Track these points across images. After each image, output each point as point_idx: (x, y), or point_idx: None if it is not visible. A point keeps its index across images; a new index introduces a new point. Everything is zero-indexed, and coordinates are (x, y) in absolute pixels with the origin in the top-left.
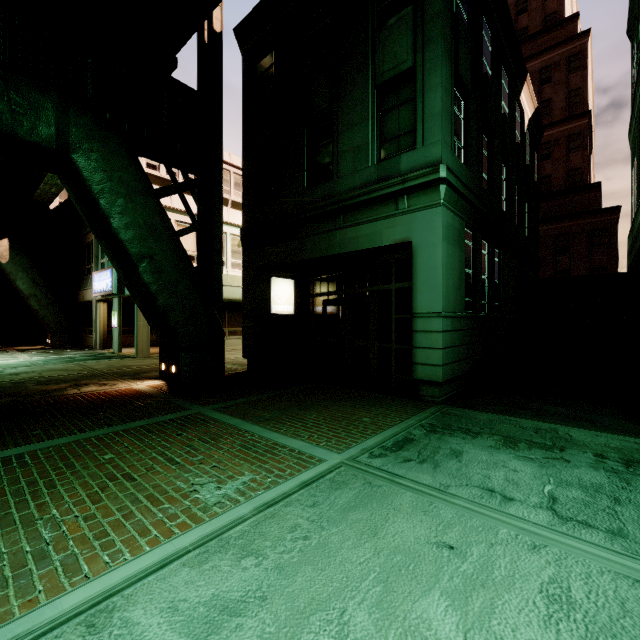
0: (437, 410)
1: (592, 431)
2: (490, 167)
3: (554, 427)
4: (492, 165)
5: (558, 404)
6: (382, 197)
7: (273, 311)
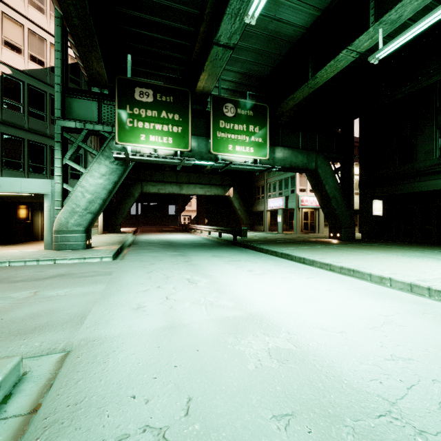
0: None
1: None
2: None
3: None
4: None
5: None
6: None
7: (373, 214)
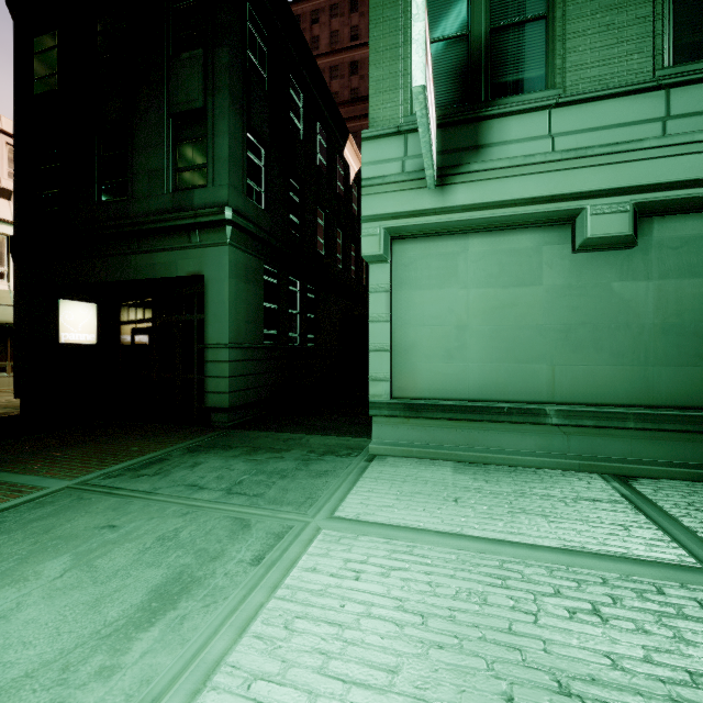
0: (219, 434)
1: (329, 436)
2: (302, 213)
3: (304, 436)
4: (304, 211)
5: (330, 419)
6: (176, 228)
7: (62, 340)
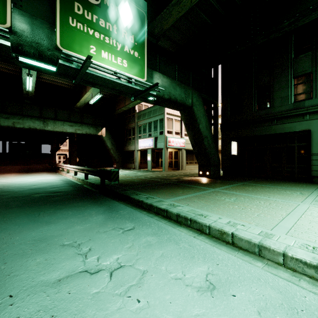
0: None
1: None
2: None
3: None
4: None
5: None
6: (296, 115)
7: (232, 154)
